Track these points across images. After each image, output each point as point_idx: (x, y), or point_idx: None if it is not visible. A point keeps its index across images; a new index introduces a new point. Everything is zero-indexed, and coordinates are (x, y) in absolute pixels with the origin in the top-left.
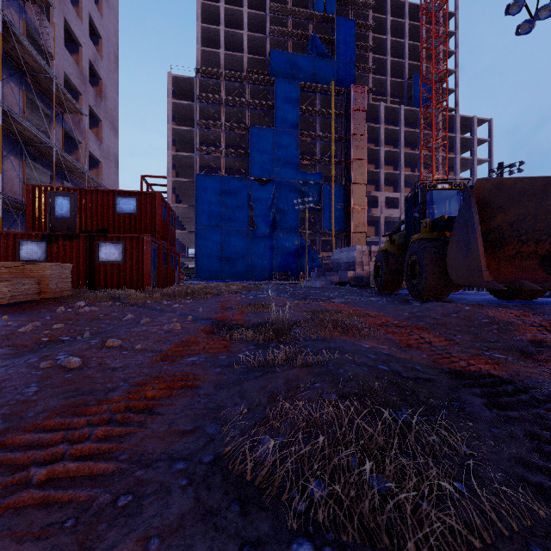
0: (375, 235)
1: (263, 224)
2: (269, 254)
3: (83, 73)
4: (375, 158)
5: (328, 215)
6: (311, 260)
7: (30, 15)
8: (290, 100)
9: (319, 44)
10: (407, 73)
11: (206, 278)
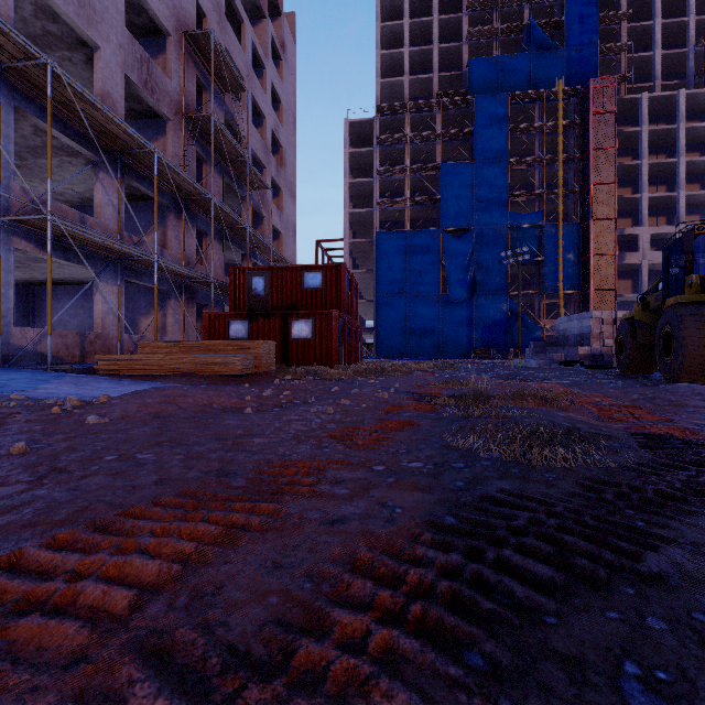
0: (633, 292)
1: (459, 286)
2: (466, 325)
3: (266, 145)
4: (633, 178)
5: (553, 269)
6: (526, 331)
7: (228, 104)
8: (496, 120)
9: (539, 33)
10: (693, 36)
11: (387, 355)
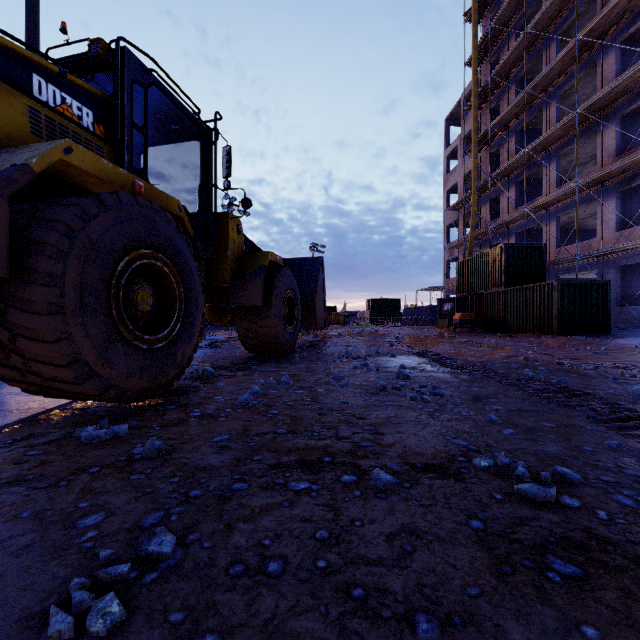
0: None
1: None
2: None
3: None
4: None
5: None
6: None
7: None
8: None
9: None
10: None
11: None
